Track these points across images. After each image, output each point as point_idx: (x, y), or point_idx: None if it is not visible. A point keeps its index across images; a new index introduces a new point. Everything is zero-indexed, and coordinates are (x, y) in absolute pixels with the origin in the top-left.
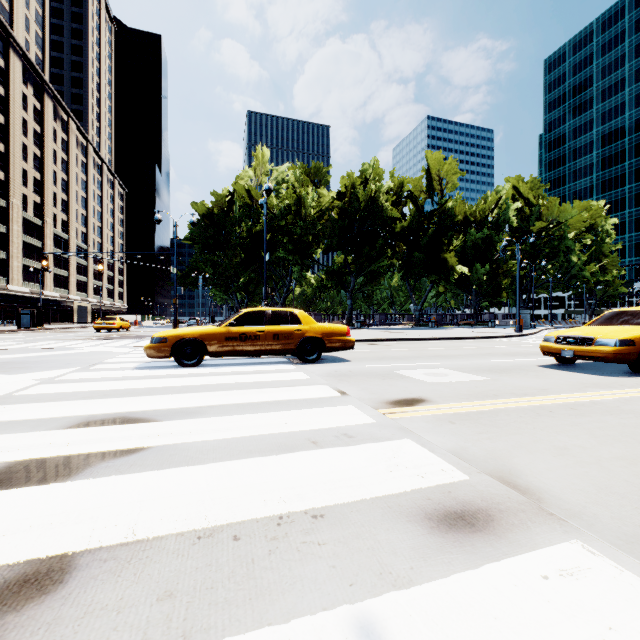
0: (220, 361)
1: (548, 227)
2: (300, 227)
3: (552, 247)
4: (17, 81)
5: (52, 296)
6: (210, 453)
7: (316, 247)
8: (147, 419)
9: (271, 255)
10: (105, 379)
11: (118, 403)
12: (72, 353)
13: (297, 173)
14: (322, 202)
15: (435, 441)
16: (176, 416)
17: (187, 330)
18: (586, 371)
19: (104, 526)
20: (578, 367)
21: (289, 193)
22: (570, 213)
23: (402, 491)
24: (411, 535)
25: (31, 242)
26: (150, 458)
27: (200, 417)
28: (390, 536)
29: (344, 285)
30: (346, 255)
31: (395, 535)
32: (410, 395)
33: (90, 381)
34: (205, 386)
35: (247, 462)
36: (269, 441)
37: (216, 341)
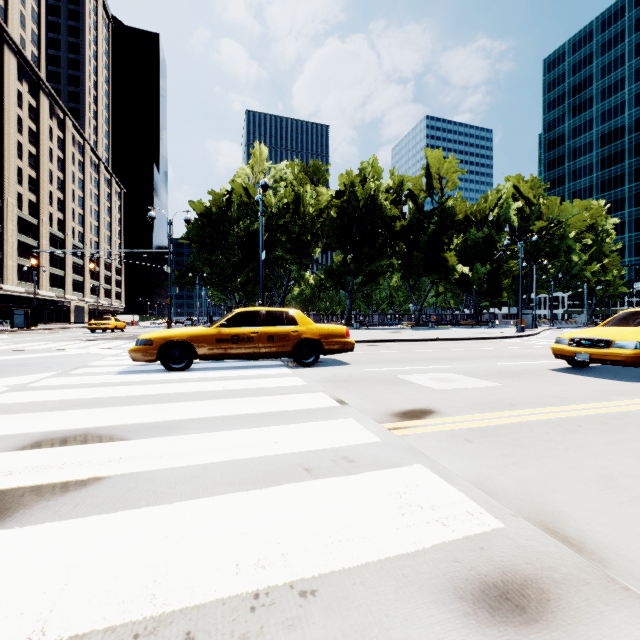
0: (211, 364)
1: (548, 226)
2: (298, 226)
3: (553, 247)
4: (12, 78)
5: (48, 296)
6: (179, 486)
7: (315, 246)
8: (114, 437)
9: (269, 254)
10: (82, 385)
11: (87, 416)
12: (57, 355)
13: (295, 171)
14: (321, 201)
15: (453, 467)
16: (149, 433)
17: (175, 331)
18: (603, 376)
19: (5, 615)
20: (593, 371)
21: (287, 191)
22: (571, 212)
23: (420, 548)
24: (439, 630)
25: (26, 241)
26: (103, 493)
27: (177, 434)
28: (409, 632)
29: (343, 285)
30: (345, 254)
31: (416, 630)
32: (417, 405)
33: (65, 388)
34: (190, 394)
35: (222, 500)
36: (253, 468)
37: (206, 343)
